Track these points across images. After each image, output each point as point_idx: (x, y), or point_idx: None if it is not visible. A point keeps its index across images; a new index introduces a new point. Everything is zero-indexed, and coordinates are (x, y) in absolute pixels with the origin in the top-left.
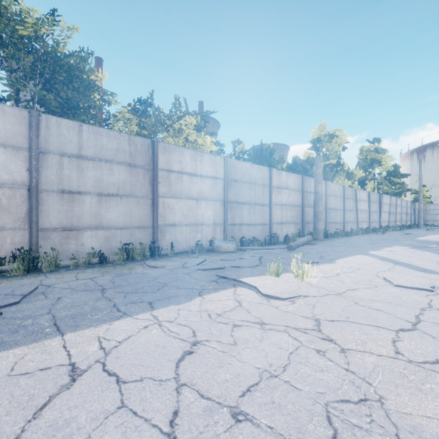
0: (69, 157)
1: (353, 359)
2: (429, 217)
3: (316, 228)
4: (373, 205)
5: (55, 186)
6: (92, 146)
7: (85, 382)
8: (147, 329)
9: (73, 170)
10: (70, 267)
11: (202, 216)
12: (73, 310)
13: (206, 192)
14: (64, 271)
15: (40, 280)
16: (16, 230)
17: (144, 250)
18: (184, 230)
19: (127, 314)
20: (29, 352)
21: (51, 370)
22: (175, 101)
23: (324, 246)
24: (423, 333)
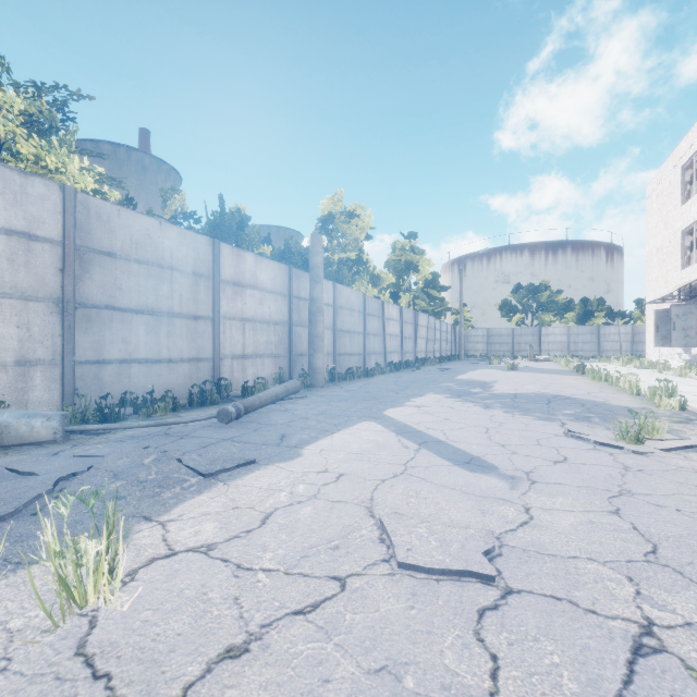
0: None
1: None
2: (470, 345)
3: (312, 364)
4: (407, 327)
5: None
6: None
7: None
8: None
9: None
10: None
11: None
12: None
13: None
14: None
15: None
16: None
17: None
18: None
19: None
20: None
21: None
22: None
23: (315, 402)
24: None
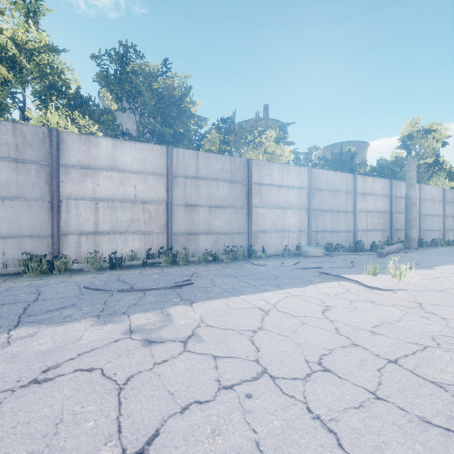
0: (190, 178)
1: (452, 322)
2: None
3: (408, 235)
4: None
5: (182, 201)
6: (205, 168)
7: (274, 314)
8: (288, 298)
9: (193, 188)
10: (196, 262)
11: (288, 223)
12: (228, 286)
13: (291, 201)
14: (194, 265)
15: (185, 269)
16: (159, 234)
17: (244, 252)
18: (273, 236)
19: (267, 290)
20: (228, 301)
21: (249, 308)
22: (256, 117)
23: (419, 255)
24: None
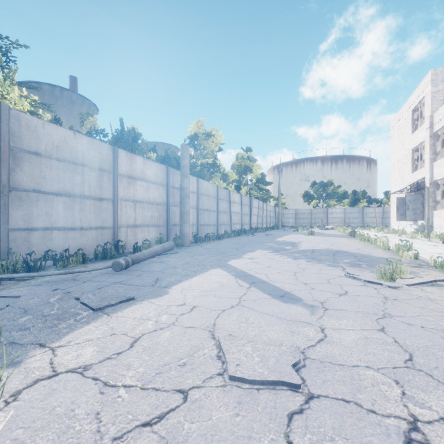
0: None
1: None
2: (285, 219)
3: (182, 231)
4: (245, 208)
5: None
6: None
7: None
8: None
9: None
10: None
11: None
12: None
13: None
14: None
15: None
16: None
17: None
18: None
19: None
20: None
21: None
22: None
23: (182, 256)
24: None
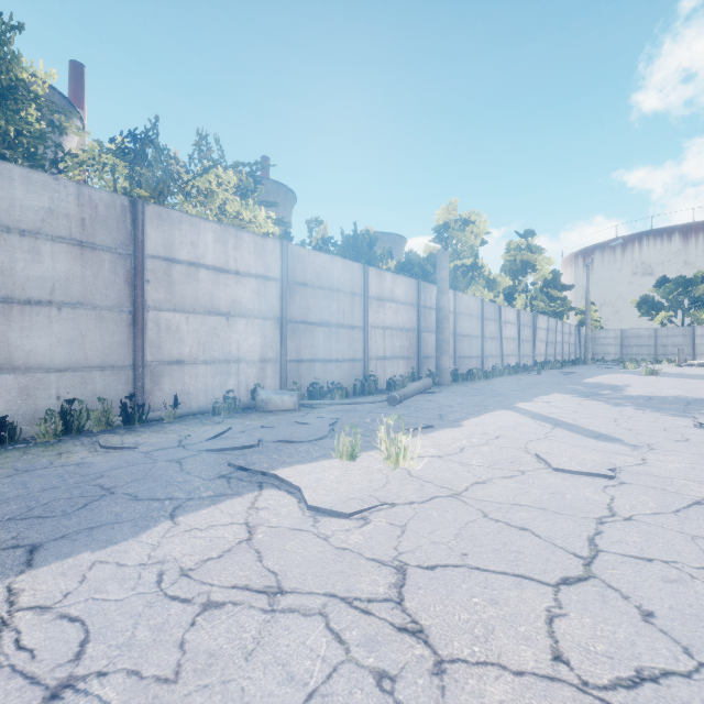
0: None
1: (459, 696)
2: (598, 348)
3: (439, 365)
4: (524, 330)
5: None
6: None
7: None
8: None
9: None
10: None
11: (239, 346)
12: None
13: (246, 302)
14: None
15: None
16: None
17: (108, 413)
18: (202, 372)
19: None
20: None
21: None
22: (200, 139)
23: (450, 396)
24: (605, 585)
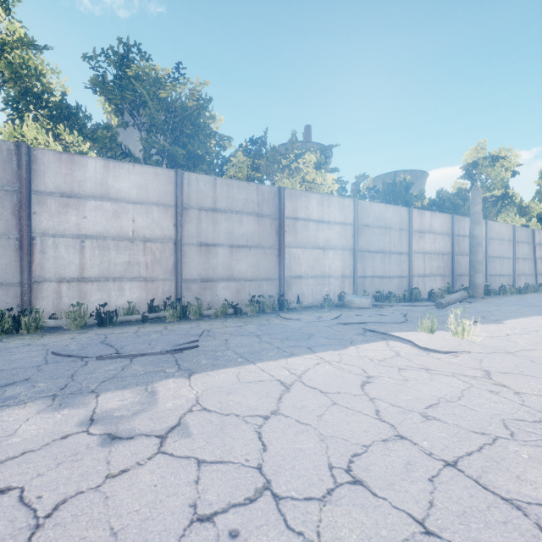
0: (206, 211)
1: (528, 399)
2: None
3: (473, 282)
4: None
5: (195, 239)
6: (224, 198)
7: (297, 390)
8: (320, 365)
9: (209, 223)
10: (212, 317)
11: (329, 267)
12: (246, 348)
13: (333, 240)
14: (209, 320)
15: (195, 325)
16: (165, 280)
17: (273, 303)
18: (311, 283)
19: (294, 354)
20: (240, 371)
21: (266, 381)
22: (292, 137)
23: (486, 305)
24: None
